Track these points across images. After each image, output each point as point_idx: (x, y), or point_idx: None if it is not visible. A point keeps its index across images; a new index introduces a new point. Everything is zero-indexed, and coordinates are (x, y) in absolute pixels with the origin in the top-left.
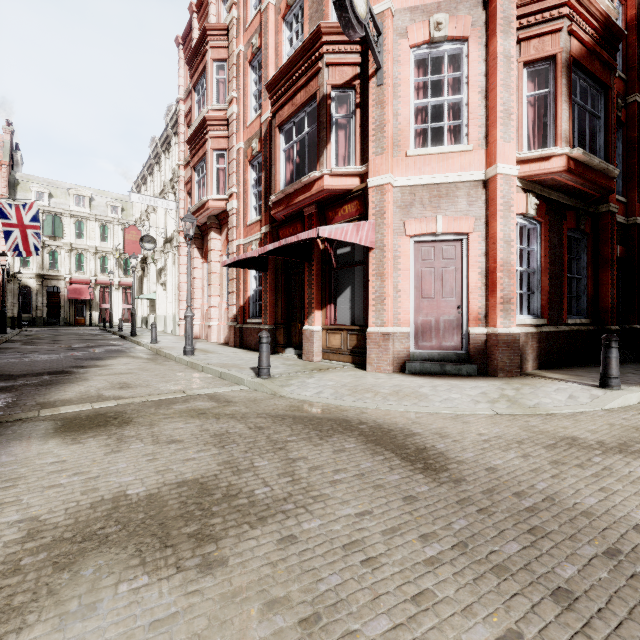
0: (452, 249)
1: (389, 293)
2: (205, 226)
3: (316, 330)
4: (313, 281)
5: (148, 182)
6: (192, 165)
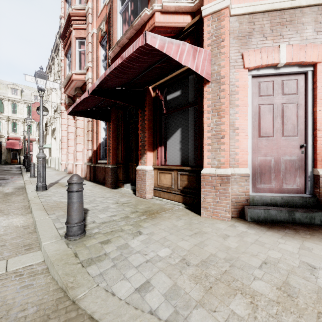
0: (294, 83)
1: (228, 130)
2: (75, 97)
3: (148, 170)
4: (145, 125)
5: (49, 77)
6: (64, 53)
